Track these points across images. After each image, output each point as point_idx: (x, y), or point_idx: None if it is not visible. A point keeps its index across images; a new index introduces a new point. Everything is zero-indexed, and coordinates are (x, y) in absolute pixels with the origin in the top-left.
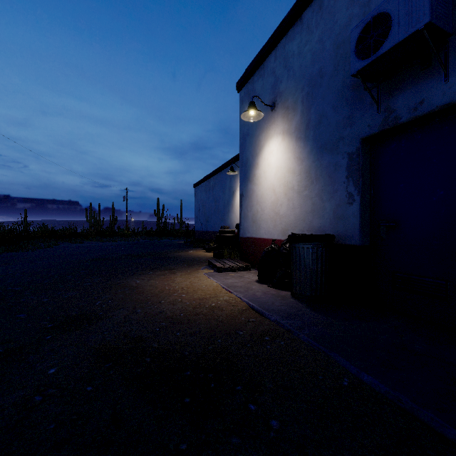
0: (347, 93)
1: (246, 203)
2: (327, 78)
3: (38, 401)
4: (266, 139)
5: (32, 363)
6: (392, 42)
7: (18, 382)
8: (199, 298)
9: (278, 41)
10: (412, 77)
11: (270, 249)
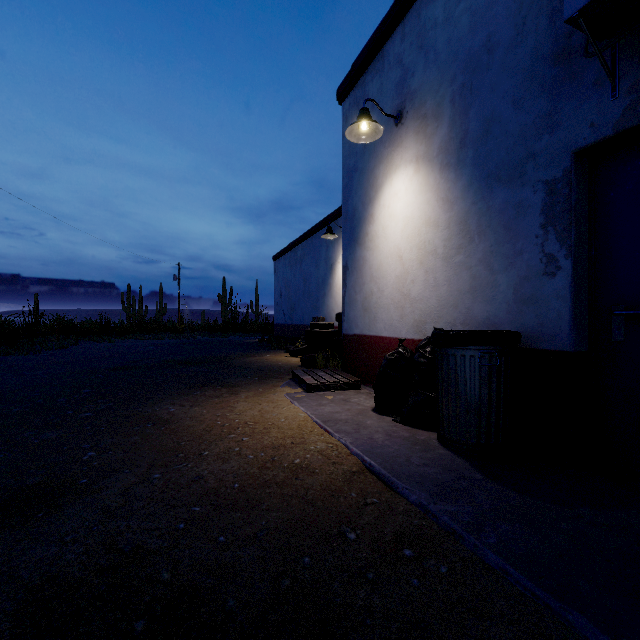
0: (543, 72)
1: (353, 280)
2: (501, 52)
3: None
4: (386, 173)
5: None
6: None
7: None
8: (272, 446)
9: (407, 7)
10: None
11: (396, 355)
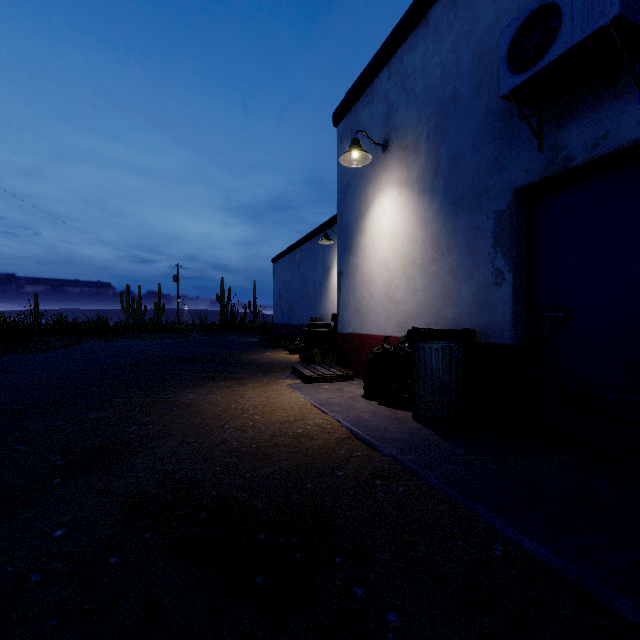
0: (493, 125)
1: (347, 284)
2: (464, 104)
3: (35, 581)
4: (375, 192)
5: (30, 520)
6: (563, 46)
7: (6, 550)
8: (279, 422)
9: (392, 52)
10: (591, 98)
11: (381, 350)
